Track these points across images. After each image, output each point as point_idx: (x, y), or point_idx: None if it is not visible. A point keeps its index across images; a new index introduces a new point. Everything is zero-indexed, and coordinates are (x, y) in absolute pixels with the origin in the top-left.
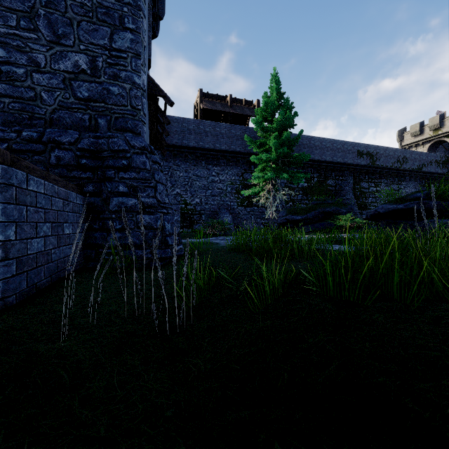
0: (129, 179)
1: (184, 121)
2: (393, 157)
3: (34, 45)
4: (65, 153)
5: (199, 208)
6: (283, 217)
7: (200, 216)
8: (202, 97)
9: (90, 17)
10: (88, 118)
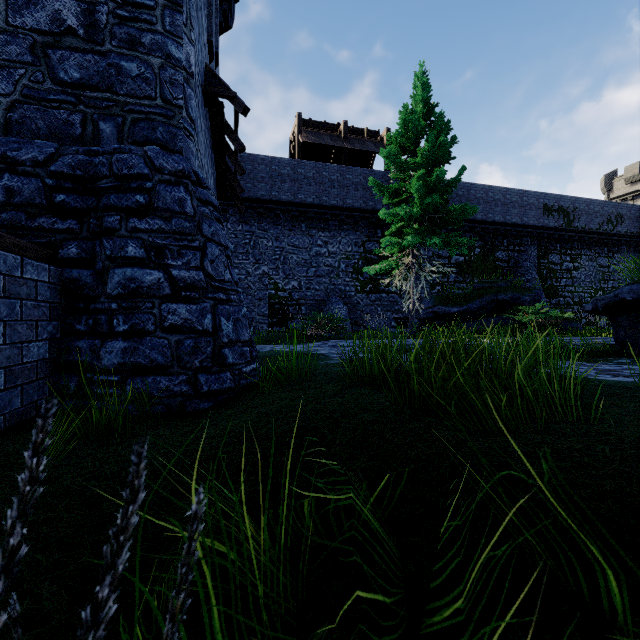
0: (148, 231)
1: (274, 162)
2: (601, 215)
3: None
4: (24, 181)
5: (297, 296)
6: (428, 310)
7: (298, 308)
8: (301, 126)
9: None
10: (79, 121)
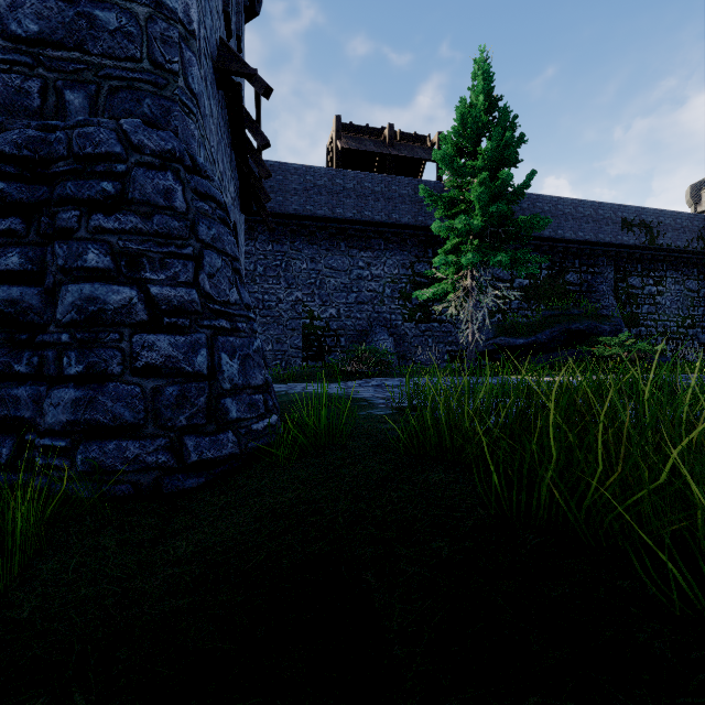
0: (119, 232)
1: (309, 172)
2: (690, 230)
3: None
4: None
5: (335, 325)
6: (488, 341)
7: (337, 339)
8: (340, 130)
9: None
10: (37, 89)
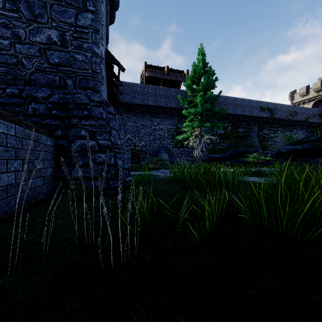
0: (89, 125)
1: (134, 85)
2: (287, 111)
3: (17, 23)
4: (40, 105)
5: (144, 149)
6: (206, 156)
7: (145, 155)
8: (146, 68)
9: (60, 1)
10: (58, 79)
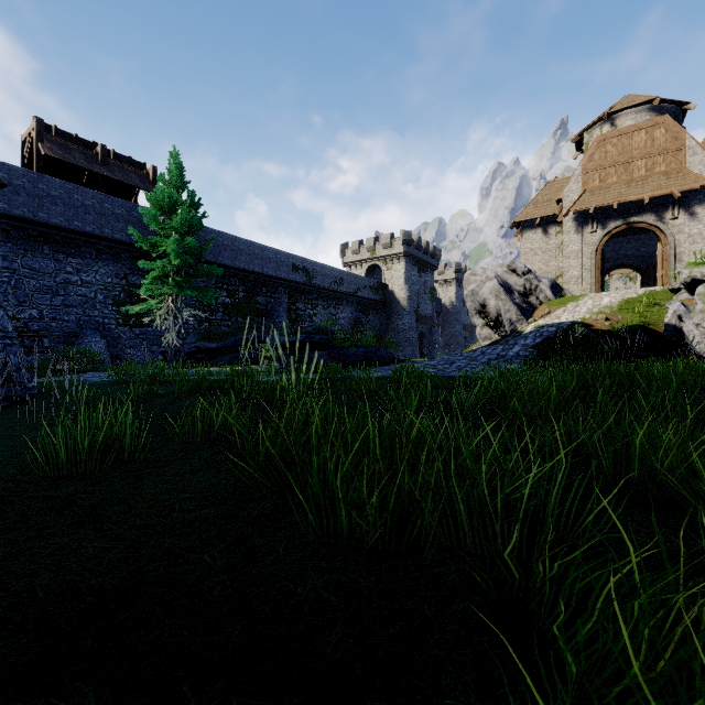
0: None
1: (2, 168)
2: (331, 277)
3: None
4: None
5: (37, 326)
6: (192, 345)
7: (39, 340)
8: (43, 134)
9: None
10: None
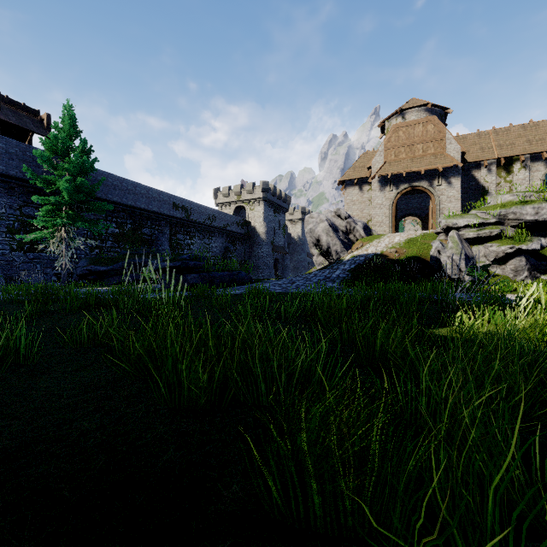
0: None
1: None
2: (205, 214)
3: None
4: None
5: None
6: (84, 268)
7: None
8: None
9: None
10: None
